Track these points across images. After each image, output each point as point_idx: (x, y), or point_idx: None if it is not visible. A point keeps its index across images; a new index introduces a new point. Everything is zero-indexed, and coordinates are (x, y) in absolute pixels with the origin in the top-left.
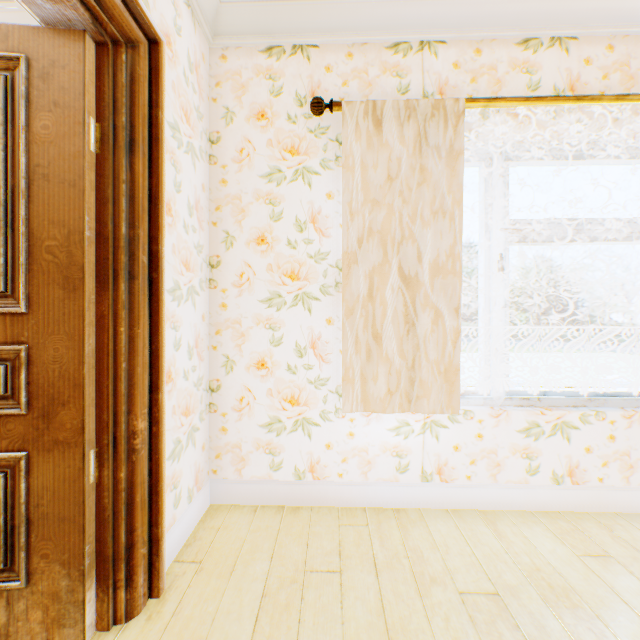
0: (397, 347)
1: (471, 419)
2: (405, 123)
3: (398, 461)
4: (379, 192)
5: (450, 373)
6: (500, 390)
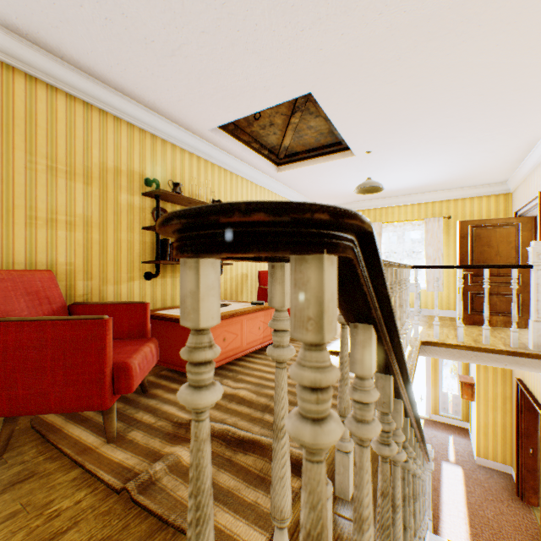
0: None
1: None
2: None
3: None
4: None
5: None
6: None
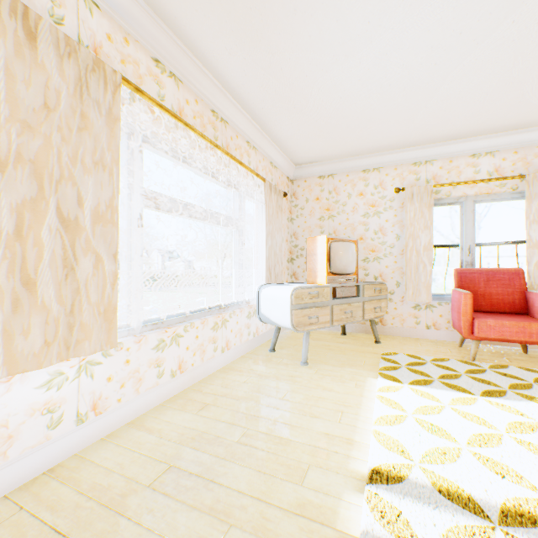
0: (56, 293)
1: (122, 349)
2: (66, 58)
3: (51, 417)
4: (33, 116)
5: (110, 312)
6: (140, 321)
